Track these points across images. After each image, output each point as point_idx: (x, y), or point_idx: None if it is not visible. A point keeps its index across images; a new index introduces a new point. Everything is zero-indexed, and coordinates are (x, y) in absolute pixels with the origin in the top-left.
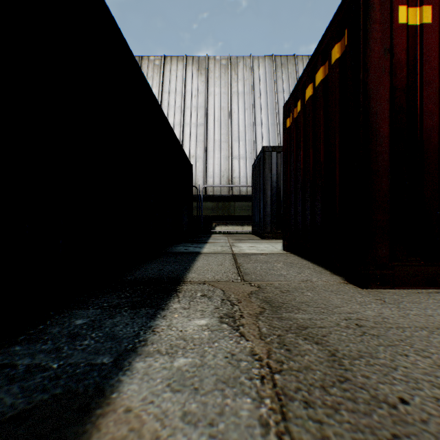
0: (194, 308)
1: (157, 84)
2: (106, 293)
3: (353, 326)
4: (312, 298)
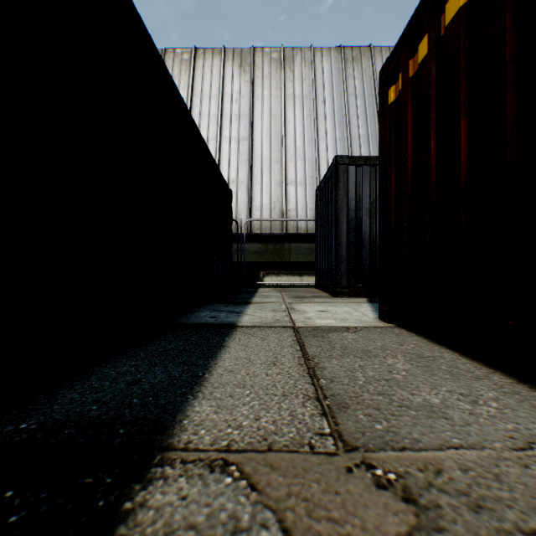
0: None
1: (186, 85)
2: None
3: None
4: None
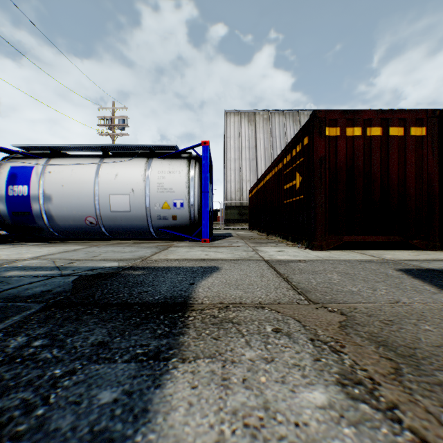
0: None
1: (267, 131)
2: None
3: None
4: None
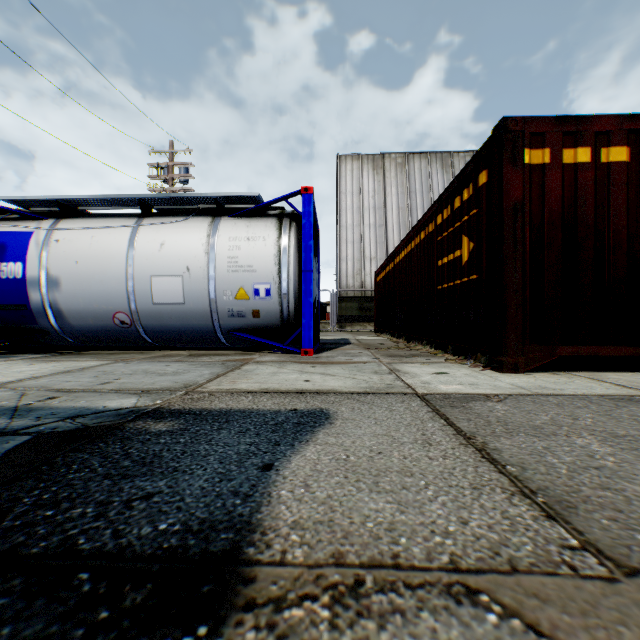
0: None
1: (403, 183)
2: None
3: None
4: None
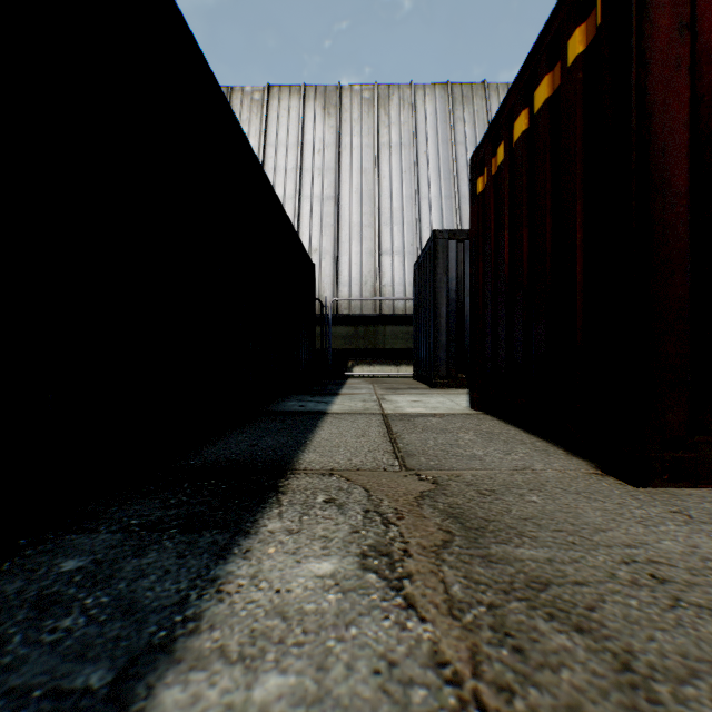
0: (309, 531)
1: (257, 131)
2: (143, 496)
3: (647, 580)
4: (543, 509)
